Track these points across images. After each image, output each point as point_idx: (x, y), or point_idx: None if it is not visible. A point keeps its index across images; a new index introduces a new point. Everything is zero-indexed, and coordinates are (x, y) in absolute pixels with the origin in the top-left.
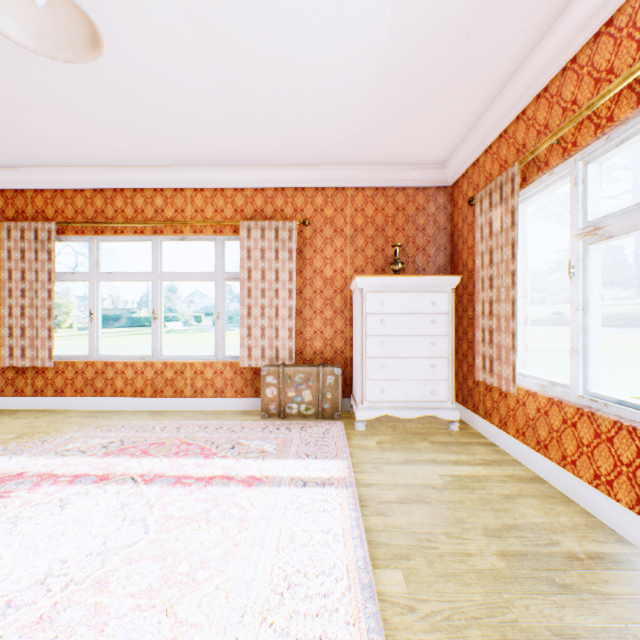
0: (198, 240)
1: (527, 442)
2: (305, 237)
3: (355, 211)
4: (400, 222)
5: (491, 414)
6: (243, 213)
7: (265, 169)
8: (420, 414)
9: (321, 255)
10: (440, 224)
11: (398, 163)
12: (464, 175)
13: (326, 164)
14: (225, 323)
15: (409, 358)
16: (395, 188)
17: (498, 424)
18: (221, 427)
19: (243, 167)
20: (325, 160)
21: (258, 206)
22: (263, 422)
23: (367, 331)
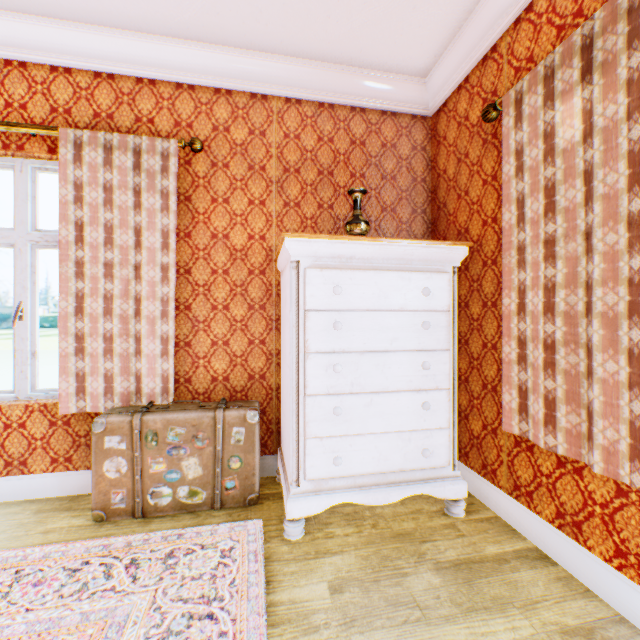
0: None
1: None
2: (196, 174)
3: (285, 137)
4: (358, 164)
5: (533, 494)
6: (70, 116)
7: (113, 33)
8: (404, 494)
9: (226, 208)
10: (417, 173)
11: (356, 62)
12: (462, 87)
13: (233, 43)
14: (36, 327)
15: (385, 393)
16: (350, 108)
17: (555, 519)
18: None
19: (65, 21)
20: (230, 30)
21: (102, 107)
22: (88, 540)
23: (308, 344)
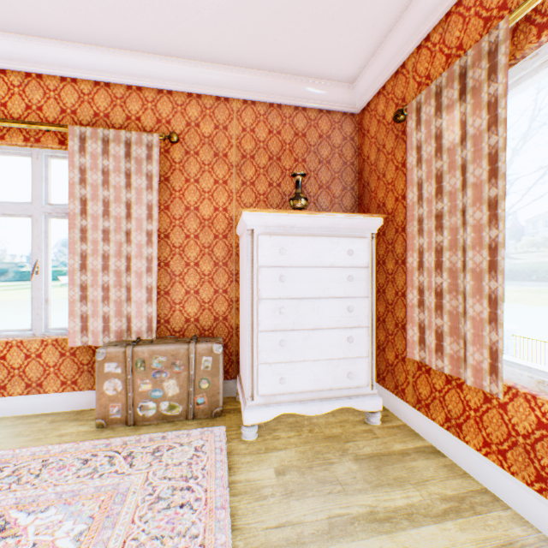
0: (0, 152)
1: (512, 469)
2: (173, 160)
3: (243, 131)
4: (300, 151)
5: (430, 405)
6: (76, 116)
7: (109, 52)
8: (333, 407)
9: (196, 186)
10: (347, 158)
11: (298, 72)
12: (380, 92)
13: (202, 59)
14: (48, 280)
15: (319, 329)
16: (294, 107)
17: (444, 423)
18: (5, 465)
19: (72, 43)
20: (200, 49)
21: (100, 108)
22: (94, 440)
23: (260, 292)
